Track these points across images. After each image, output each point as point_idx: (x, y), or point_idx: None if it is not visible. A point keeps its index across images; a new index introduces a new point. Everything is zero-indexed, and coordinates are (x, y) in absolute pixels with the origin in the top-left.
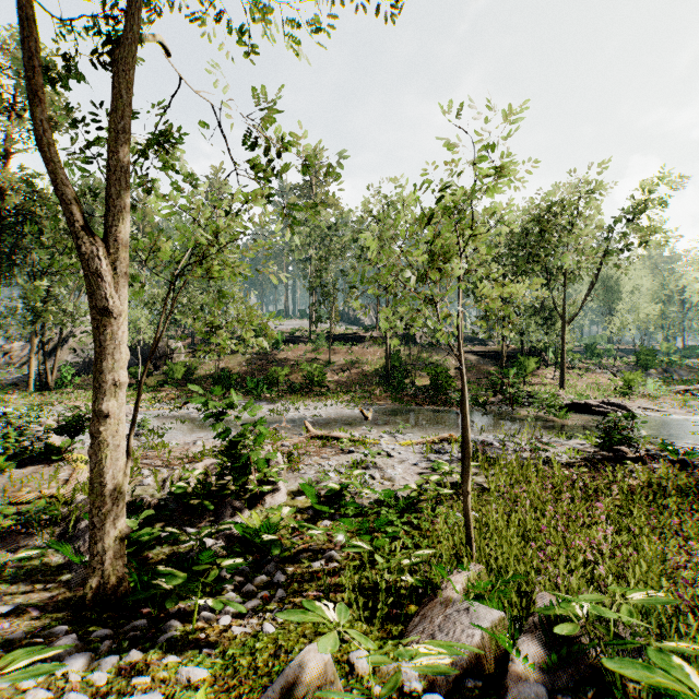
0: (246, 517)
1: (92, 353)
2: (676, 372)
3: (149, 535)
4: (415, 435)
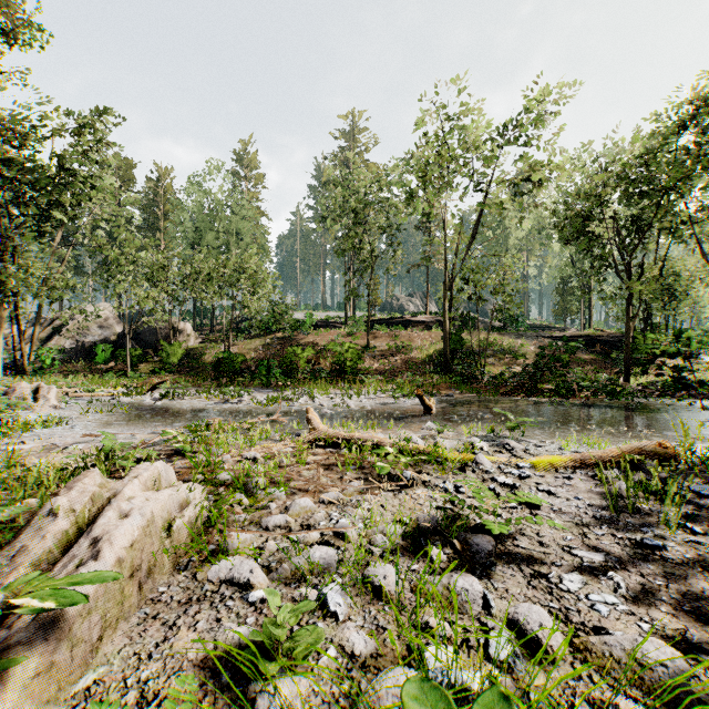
0: None
1: (94, 338)
2: None
3: None
4: (547, 442)
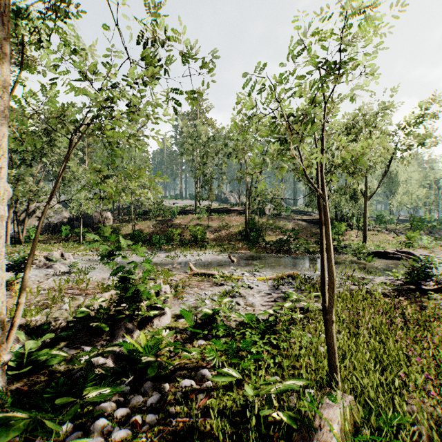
0: (135, 336)
1: (52, 220)
2: (437, 233)
3: (44, 356)
4: (268, 273)
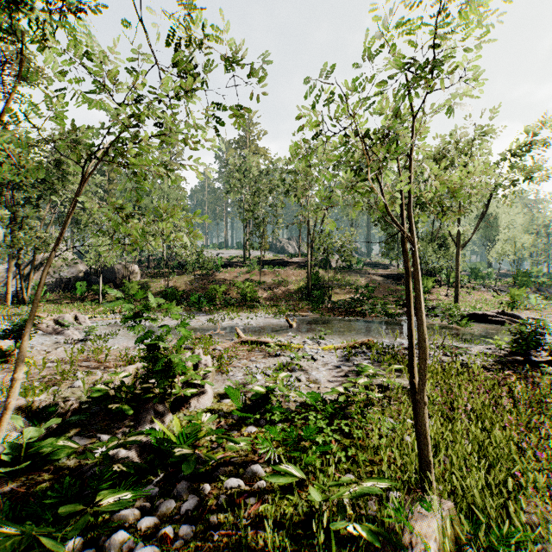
0: (167, 422)
1: (64, 274)
2: (547, 291)
3: (47, 447)
4: (335, 340)
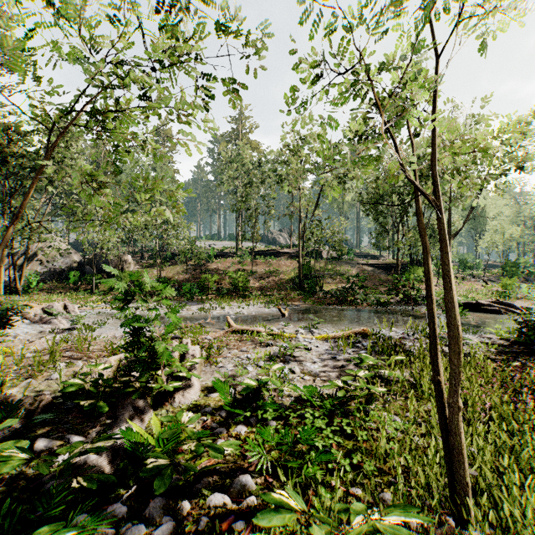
0: (147, 420)
1: (58, 264)
2: None
3: None
4: (329, 329)
